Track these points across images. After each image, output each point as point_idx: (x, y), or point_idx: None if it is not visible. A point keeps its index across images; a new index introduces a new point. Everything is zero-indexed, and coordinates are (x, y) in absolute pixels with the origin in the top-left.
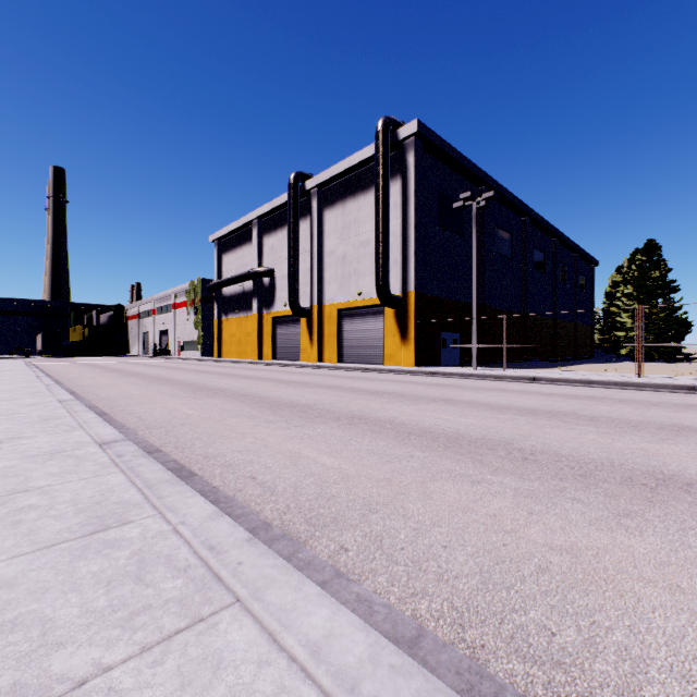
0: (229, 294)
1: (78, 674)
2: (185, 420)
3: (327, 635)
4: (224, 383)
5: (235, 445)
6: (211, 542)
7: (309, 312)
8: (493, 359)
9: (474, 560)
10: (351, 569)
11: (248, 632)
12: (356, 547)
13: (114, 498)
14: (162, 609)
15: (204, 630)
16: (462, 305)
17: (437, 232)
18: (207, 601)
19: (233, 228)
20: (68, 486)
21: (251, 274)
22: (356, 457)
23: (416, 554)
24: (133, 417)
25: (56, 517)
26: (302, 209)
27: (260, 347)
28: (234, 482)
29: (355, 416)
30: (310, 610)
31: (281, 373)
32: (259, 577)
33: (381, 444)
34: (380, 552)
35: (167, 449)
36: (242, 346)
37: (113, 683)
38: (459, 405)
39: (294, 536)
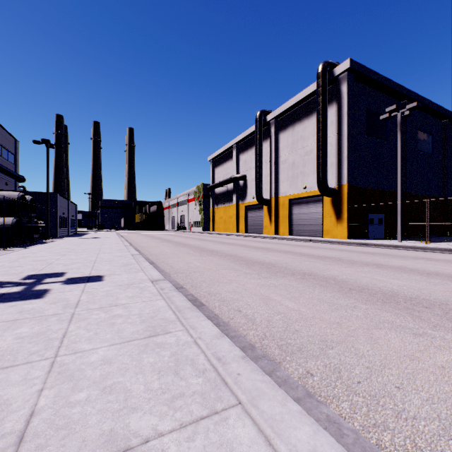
0: (218, 192)
1: (144, 433)
2: (196, 269)
3: (312, 451)
4: (217, 247)
5: (226, 288)
6: (218, 355)
7: (269, 201)
8: (415, 234)
9: (429, 405)
10: (317, 391)
11: (249, 431)
12: (319, 374)
13: (160, 315)
14: (191, 398)
15: (218, 421)
16: (386, 193)
17: (365, 139)
18: (219, 399)
19: (221, 151)
20: (136, 305)
21: (231, 179)
22: (310, 304)
23: (372, 390)
24: (168, 266)
25: (131, 323)
26: (264, 134)
27: (237, 225)
28: (227, 313)
29: (305, 273)
30: (295, 424)
31: (251, 241)
32: (253, 388)
33: (328, 295)
34: (340, 382)
35: (186, 286)
36: (226, 224)
37: (164, 446)
38: (389, 269)
39: (271, 357)
